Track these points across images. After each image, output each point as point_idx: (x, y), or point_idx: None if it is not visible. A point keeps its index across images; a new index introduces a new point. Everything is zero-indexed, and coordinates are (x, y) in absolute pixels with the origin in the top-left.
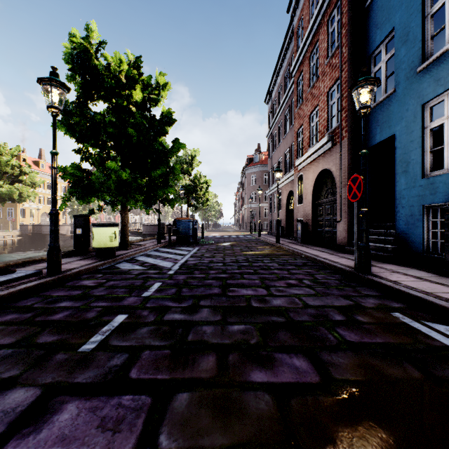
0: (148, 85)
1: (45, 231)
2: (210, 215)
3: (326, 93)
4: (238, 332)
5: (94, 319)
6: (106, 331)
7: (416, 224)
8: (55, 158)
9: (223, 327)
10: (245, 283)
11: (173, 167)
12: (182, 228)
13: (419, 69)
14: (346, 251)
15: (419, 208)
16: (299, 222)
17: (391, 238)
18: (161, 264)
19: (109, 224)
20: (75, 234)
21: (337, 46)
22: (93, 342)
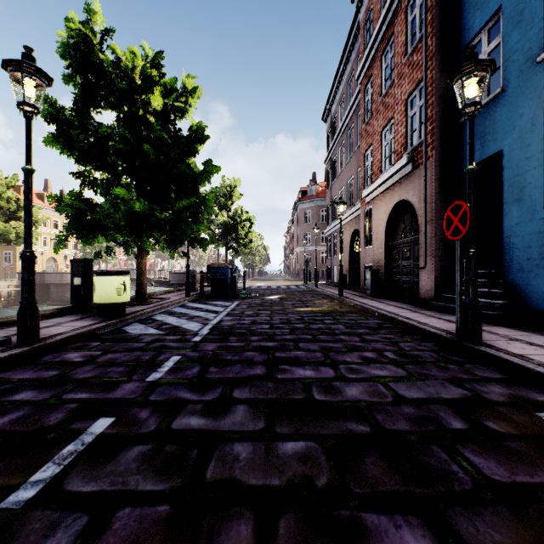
0: (172, 90)
1: (50, 280)
2: (254, 260)
3: (404, 101)
4: (294, 459)
5: (57, 428)
6: (67, 455)
7: (535, 272)
8: (30, 178)
9: (268, 447)
10: (302, 356)
11: (205, 197)
12: (218, 276)
13: (541, 58)
14: (432, 307)
15: (540, 250)
16: (367, 268)
17: (498, 291)
18: (185, 326)
19: (116, 272)
20: (72, 285)
21: (419, 38)
22: (35, 482)
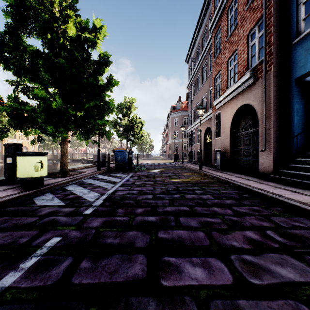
0: (85, 27)
1: None
2: (144, 148)
3: (246, 36)
4: None
5: None
6: None
7: None
8: None
9: None
10: (185, 238)
11: (108, 101)
12: (119, 157)
13: None
14: (271, 179)
15: None
16: (216, 152)
17: None
18: (85, 197)
19: (34, 153)
20: (5, 163)
21: None
22: None
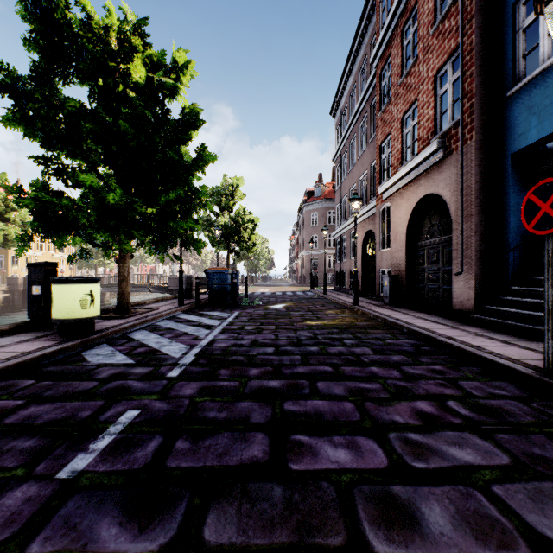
0: (160, 64)
1: None
2: (258, 264)
3: (432, 78)
4: None
5: None
6: None
7: None
8: None
9: None
10: (324, 411)
11: (198, 189)
12: (216, 283)
13: None
14: (472, 321)
15: None
16: (383, 274)
17: None
18: (165, 350)
19: (80, 279)
20: (30, 295)
21: None
22: None
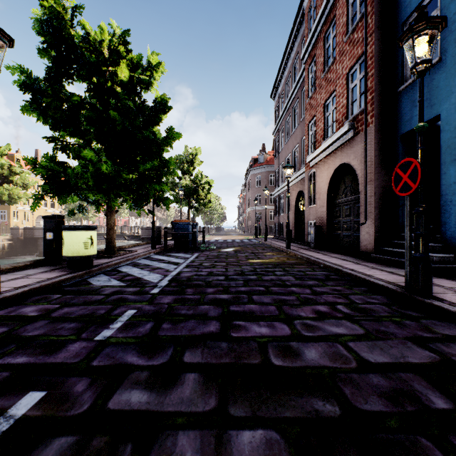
0: (138, 65)
1: (38, 234)
2: (212, 218)
3: (345, 75)
4: None
5: None
6: None
7: None
8: None
9: (219, 440)
10: (256, 310)
11: (167, 160)
12: (180, 232)
13: None
14: (373, 259)
15: None
16: (310, 224)
17: (437, 245)
18: (146, 278)
19: (84, 227)
20: (45, 239)
21: (360, 17)
22: None
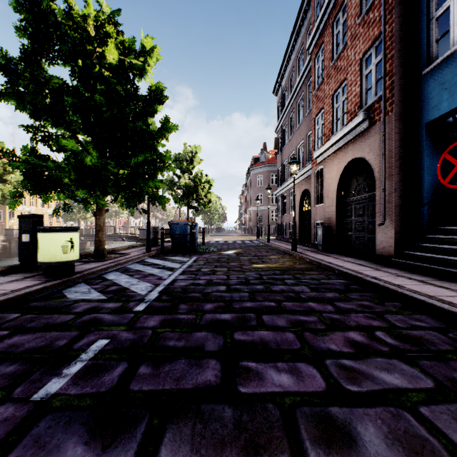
0: (130, 49)
1: None
2: (213, 218)
3: (358, 61)
4: None
5: None
6: None
7: None
8: None
9: None
10: (269, 340)
11: (162, 154)
12: (178, 233)
13: None
14: (393, 264)
15: None
16: (317, 225)
17: None
18: (134, 288)
19: (62, 228)
20: (20, 242)
21: None
22: None
